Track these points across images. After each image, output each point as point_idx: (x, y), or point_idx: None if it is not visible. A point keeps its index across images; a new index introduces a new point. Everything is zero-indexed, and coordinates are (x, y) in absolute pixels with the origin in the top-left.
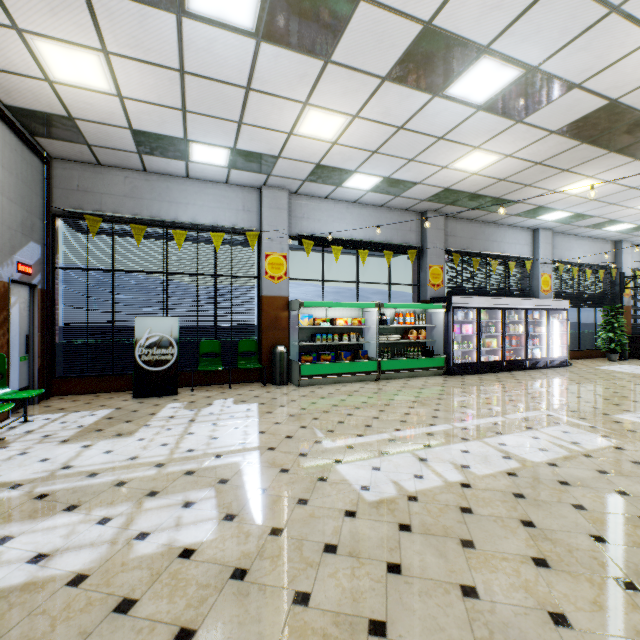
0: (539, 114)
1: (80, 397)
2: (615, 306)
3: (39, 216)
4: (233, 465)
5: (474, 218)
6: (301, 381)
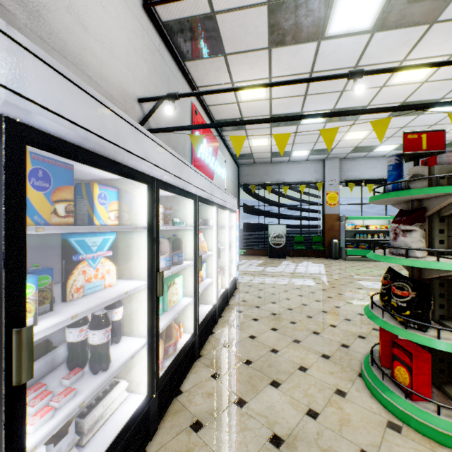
0: None
1: (249, 256)
2: None
3: (237, 188)
4: (317, 276)
5: None
6: (346, 258)
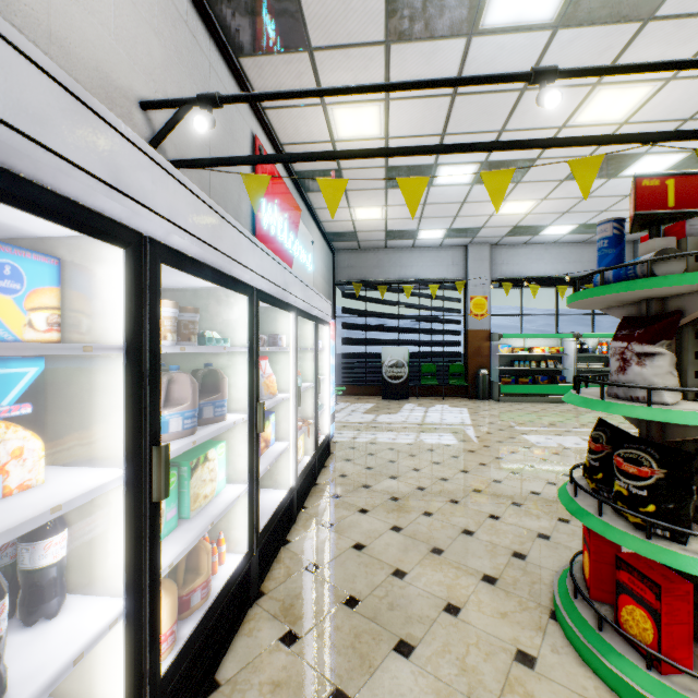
0: None
1: (350, 397)
2: None
3: (331, 287)
4: (459, 428)
5: None
6: (500, 398)
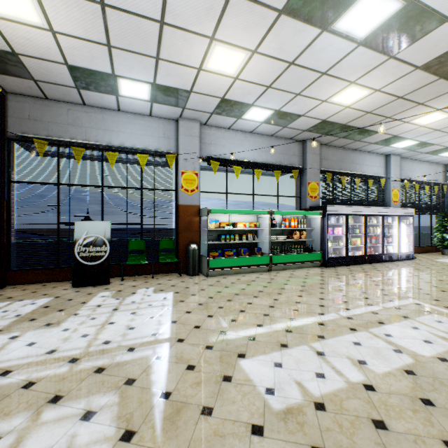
0: (410, 49)
1: (30, 286)
2: (447, 213)
3: None
4: (143, 360)
5: (342, 146)
6: (209, 272)
